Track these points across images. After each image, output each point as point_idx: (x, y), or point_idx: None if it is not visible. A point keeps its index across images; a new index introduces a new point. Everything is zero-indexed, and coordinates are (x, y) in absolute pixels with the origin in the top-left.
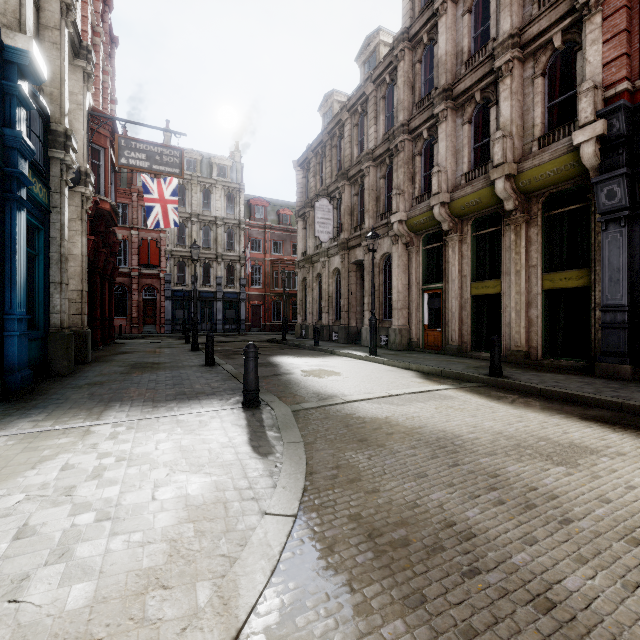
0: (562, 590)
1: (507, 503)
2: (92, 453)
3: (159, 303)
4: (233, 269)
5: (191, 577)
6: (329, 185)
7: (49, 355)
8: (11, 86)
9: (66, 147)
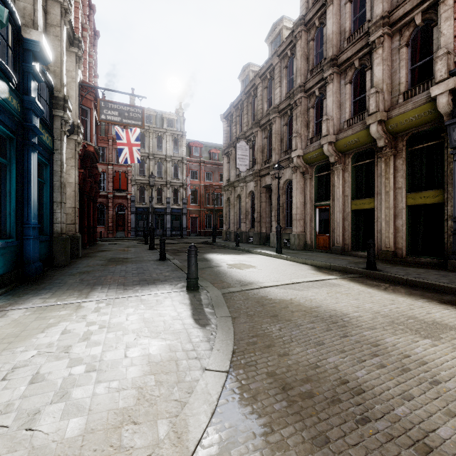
0: (437, 437)
1: (387, 367)
2: (82, 322)
3: (127, 216)
4: (178, 192)
5: (153, 416)
6: (246, 131)
7: (53, 252)
8: (28, 66)
9: (64, 108)
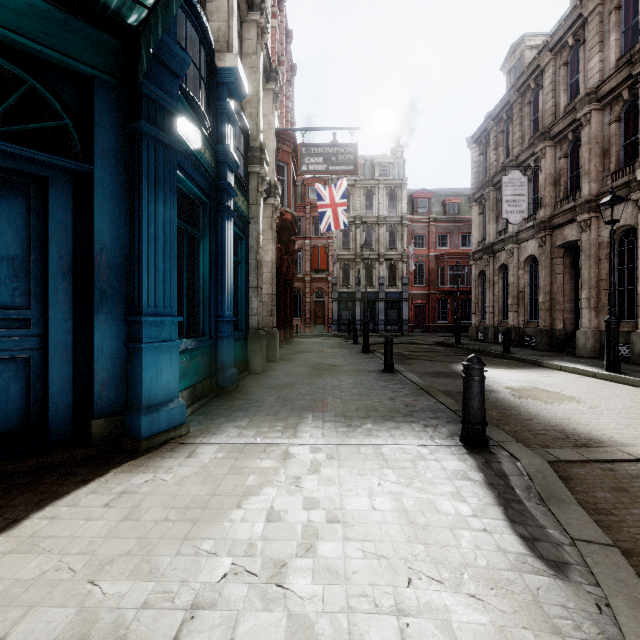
0: None
1: None
2: (296, 495)
3: (327, 305)
4: (395, 268)
5: None
6: (519, 154)
7: (248, 353)
8: (222, 105)
9: (261, 161)
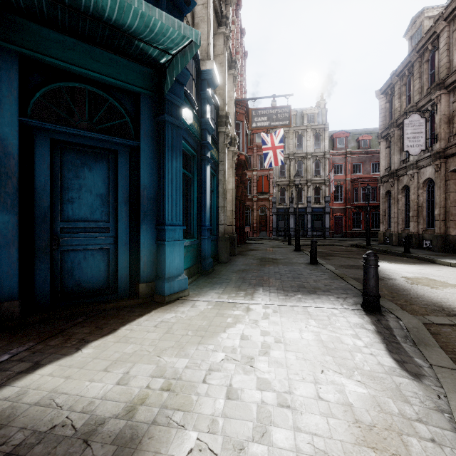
0: None
1: None
2: (256, 328)
3: (268, 217)
4: (319, 190)
5: None
6: (418, 101)
7: (218, 250)
8: (204, 93)
9: (226, 124)
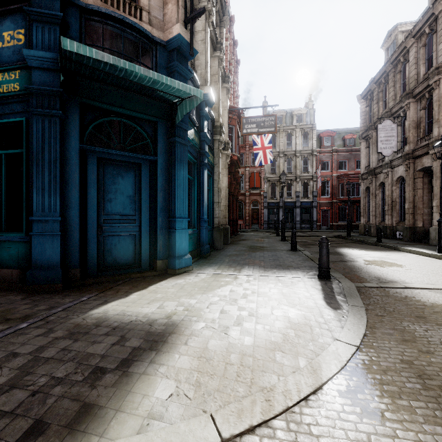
0: None
1: None
2: (240, 287)
3: (260, 210)
4: (307, 185)
5: (295, 353)
6: (392, 107)
7: (214, 239)
8: (202, 112)
9: (220, 132)
